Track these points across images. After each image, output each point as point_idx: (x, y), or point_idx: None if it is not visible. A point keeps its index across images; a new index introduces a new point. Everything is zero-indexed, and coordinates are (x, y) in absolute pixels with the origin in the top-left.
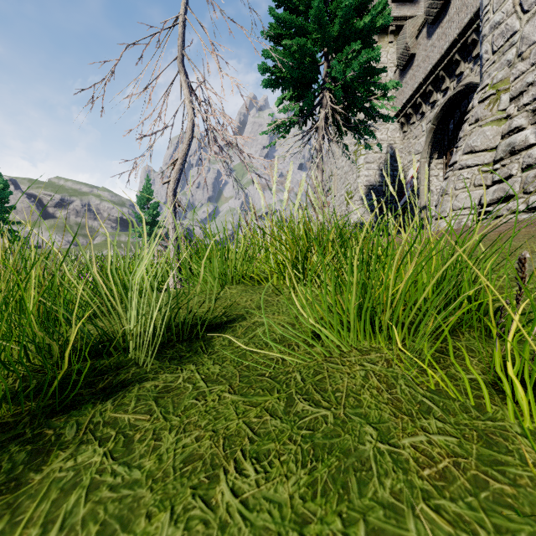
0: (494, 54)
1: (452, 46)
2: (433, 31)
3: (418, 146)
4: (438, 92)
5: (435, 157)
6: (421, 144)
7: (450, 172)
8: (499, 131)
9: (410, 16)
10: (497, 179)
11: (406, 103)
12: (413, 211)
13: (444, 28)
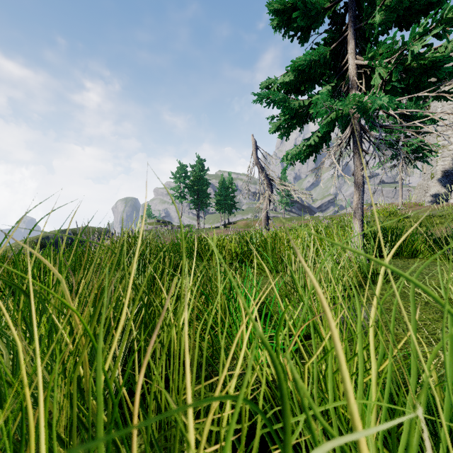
0: None
1: None
2: None
3: None
4: None
5: None
6: None
7: None
8: None
9: None
10: None
11: None
12: None
13: None
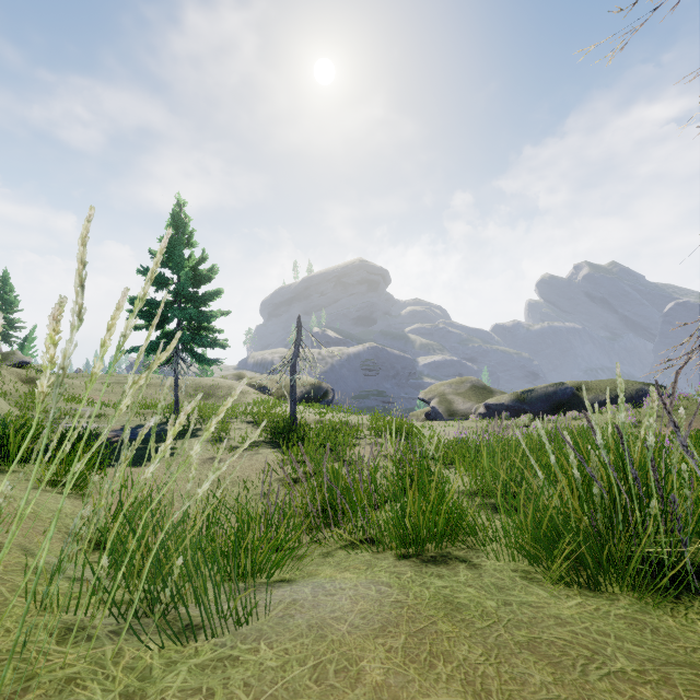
0: None
1: None
2: None
3: None
4: None
5: None
6: None
7: None
8: None
9: None
10: None
11: None
12: None
13: None
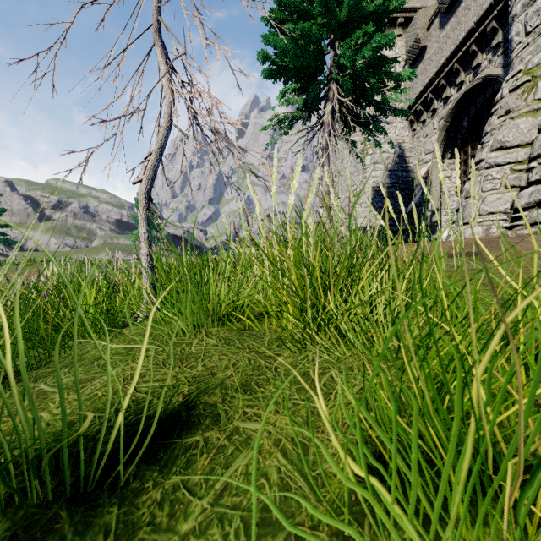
0: (528, 36)
1: (469, 36)
2: (446, 21)
3: (429, 145)
4: (451, 87)
5: (447, 156)
6: (433, 143)
7: (475, 172)
8: (536, 123)
9: (420, 7)
10: (534, 179)
11: (416, 99)
12: (423, 214)
13: (459, 16)
